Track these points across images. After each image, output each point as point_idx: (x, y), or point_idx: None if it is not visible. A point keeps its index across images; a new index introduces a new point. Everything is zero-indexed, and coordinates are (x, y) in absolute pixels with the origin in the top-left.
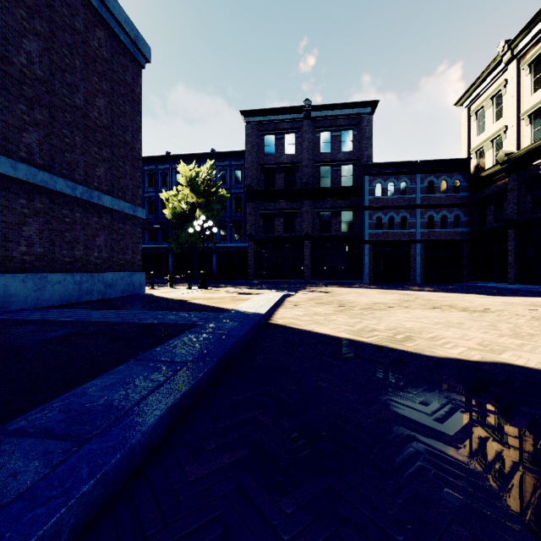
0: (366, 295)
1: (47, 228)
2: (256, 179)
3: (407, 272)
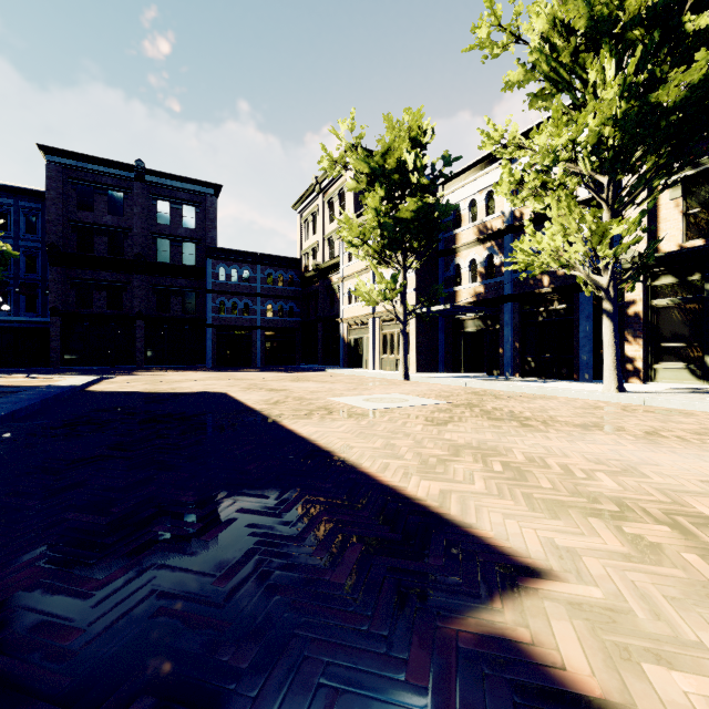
0: (188, 375)
1: None
2: (65, 238)
3: (249, 356)
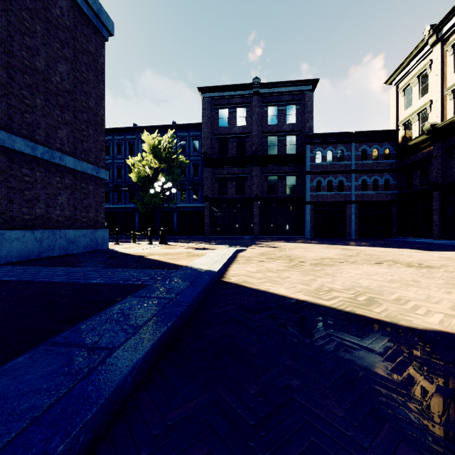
0: (311, 250)
1: (5, 186)
2: (212, 147)
3: (343, 229)
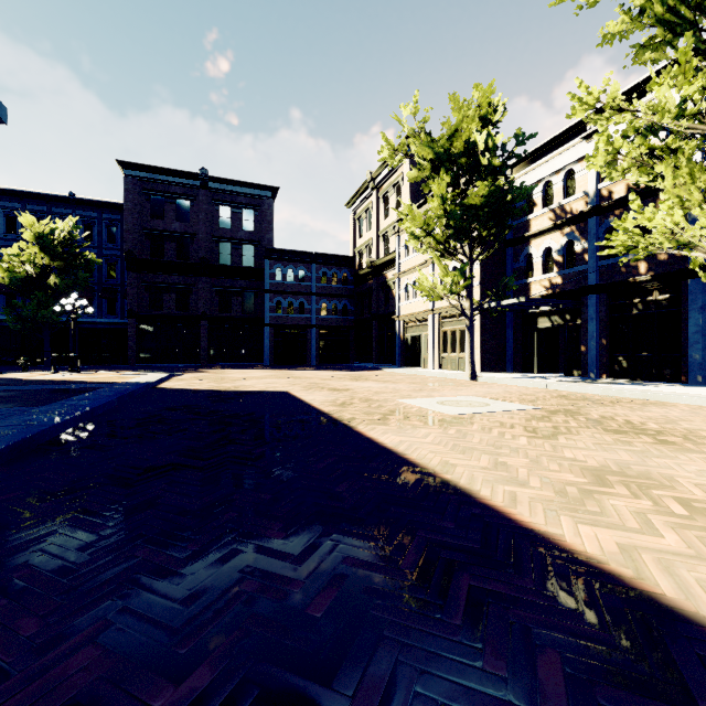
0: (249, 373)
1: None
2: (139, 245)
3: (304, 355)
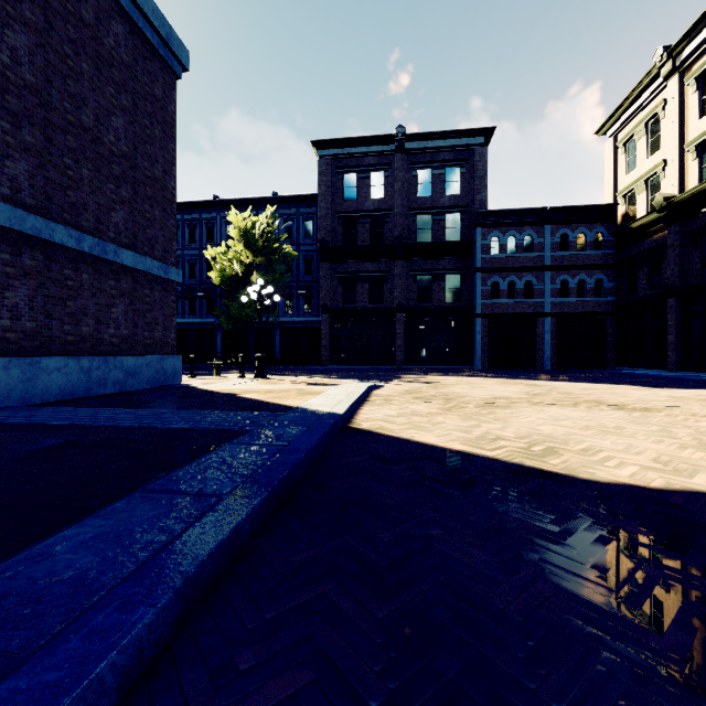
0: (481, 386)
1: (41, 294)
2: (332, 232)
3: (532, 355)
